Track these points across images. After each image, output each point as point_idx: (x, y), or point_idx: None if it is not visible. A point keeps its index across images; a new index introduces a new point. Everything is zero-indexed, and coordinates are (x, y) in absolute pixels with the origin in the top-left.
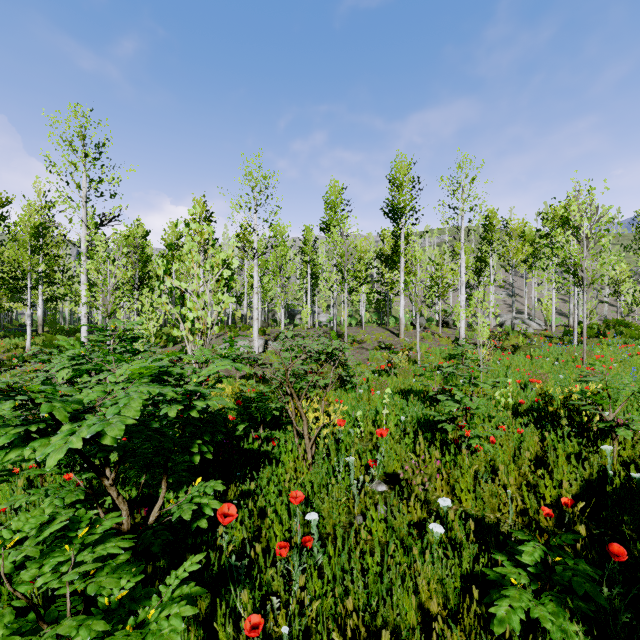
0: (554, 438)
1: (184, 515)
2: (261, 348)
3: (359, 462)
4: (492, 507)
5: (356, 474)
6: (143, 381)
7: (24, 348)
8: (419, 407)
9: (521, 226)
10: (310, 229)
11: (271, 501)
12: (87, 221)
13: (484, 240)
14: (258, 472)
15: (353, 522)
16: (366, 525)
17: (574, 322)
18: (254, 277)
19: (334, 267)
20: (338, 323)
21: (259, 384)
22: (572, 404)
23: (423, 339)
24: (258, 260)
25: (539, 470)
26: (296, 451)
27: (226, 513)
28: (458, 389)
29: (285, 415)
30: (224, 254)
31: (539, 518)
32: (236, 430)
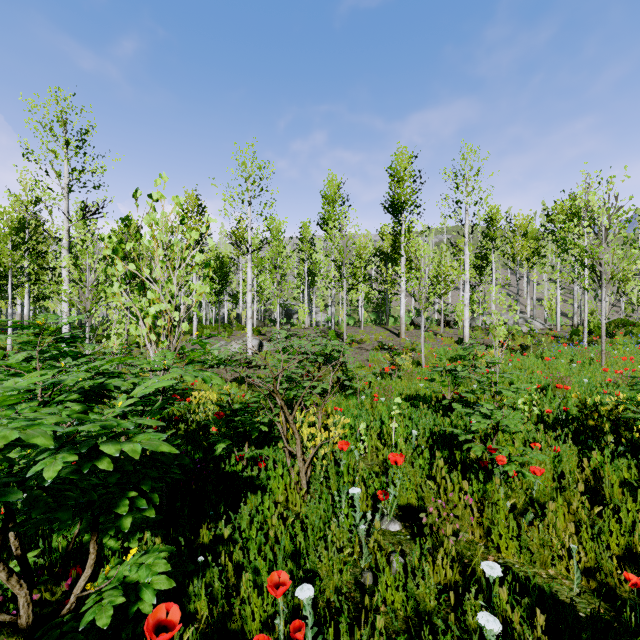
0: (600, 459)
1: (99, 619)
2: (256, 348)
3: (364, 490)
4: (543, 561)
5: (361, 507)
6: (71, 397)
7: (5, 349)
8: (431, 417)
9: (526, 222)
10: (307, 226)
11: (251, 556)
12: (68, 213)
13: (486, 237)
14: (241, 501)
15: (360, 581)
16: (377, 587)
17: (584, 321)
18: (248, 273)
19: (332, 264)
20: (336, 323)
21: (251, 388)
22: (618, 417)
23: (425, 339)
24: (253, 257)
25: (596, 506)
26: (287, 475)
27: (164, 619)
28: (477, 397)
29: (277, 426)
30: (196, 233)
31: (616, 585)
32: (217, 447)
